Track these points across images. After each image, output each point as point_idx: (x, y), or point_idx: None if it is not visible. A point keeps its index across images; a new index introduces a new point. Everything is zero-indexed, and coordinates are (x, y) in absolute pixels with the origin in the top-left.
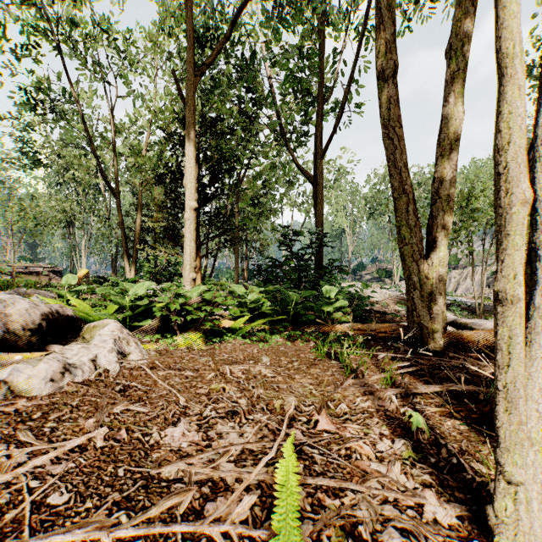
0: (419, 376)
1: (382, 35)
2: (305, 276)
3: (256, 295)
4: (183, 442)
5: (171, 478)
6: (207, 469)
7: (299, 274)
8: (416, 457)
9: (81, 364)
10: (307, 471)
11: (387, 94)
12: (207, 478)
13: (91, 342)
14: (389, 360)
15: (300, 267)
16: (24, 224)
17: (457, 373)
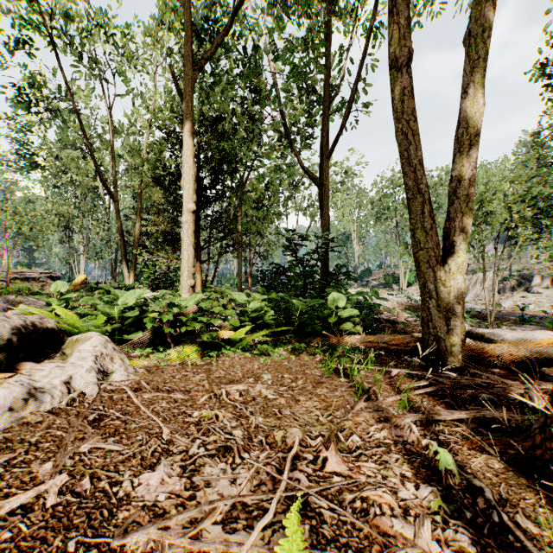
0: (439, 397)
1: (395, 20)
2: (310, 282)
3: (258, 304)
4: (160, 493)
5: (138, 551)
6: (185, 539)
7: (304, 281)
8: (448, 511)
9: (51, 388)
10: (314, 536)
11: (400, 85)
12: (184, 551)
13: (68, 360)
14: (403, 377)
15: (305, 273)
16: (19, 228)
17: (482, 393)
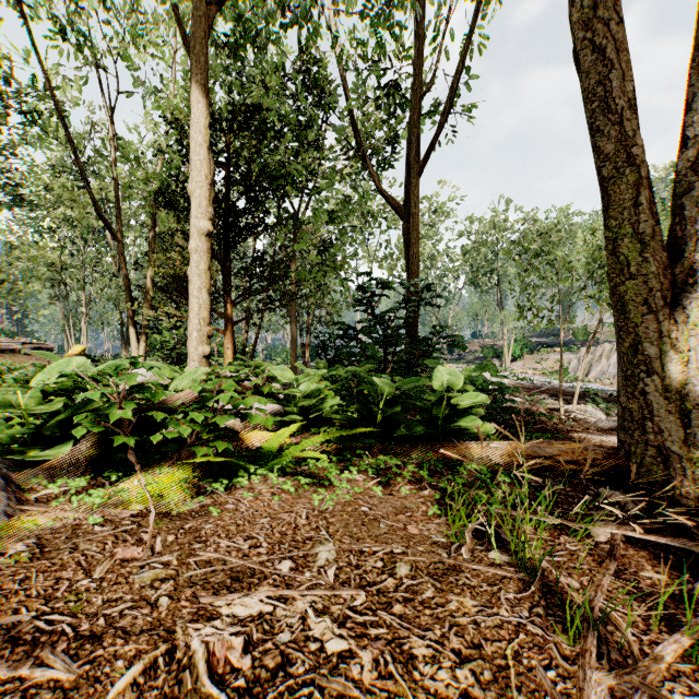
0: None
1: None
2: (393, 353)
3: (314, 385)
4: None
5: None
6: None
7: (385, 350)
8: None
9: None
10: None
11: None
12: None
13: None
14: (624, 545)
15: (386, 338)
16: None
17: None
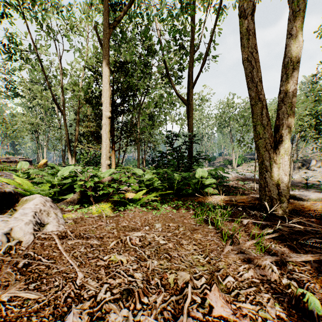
0: (281, 240)
1: None
2: (182, 163)
3: (150, 176)
4: None
5: None
6: None
7: (178, 162)
8: None
9: None
10: None
11: (246, 28)
12: None
13: (13, 215)
14: (251, 225)
15: (179, 157)
16: (5, 131)
17: (311, 237)
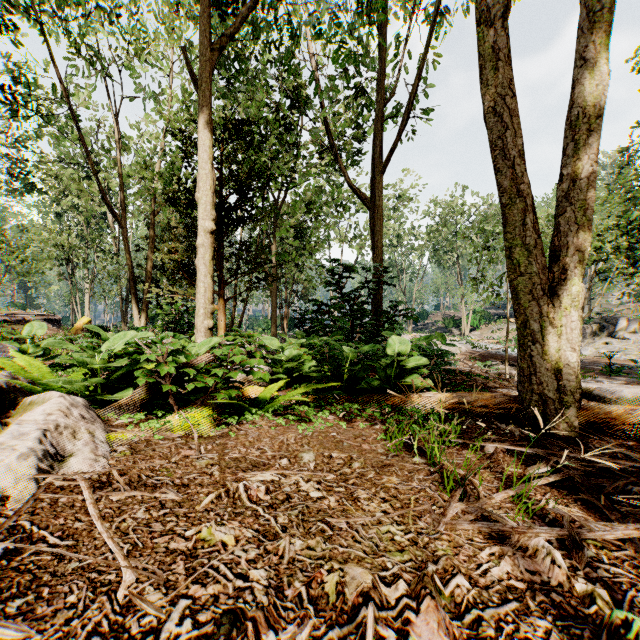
0: (567, 489)
1: None
2: (360, 325)
3: (295, 351)
4: None
5: None
6: None
7: (353, 322)
8: None
9: None
10: None
11: (492, 47)
12: None
13: None
14: (503, 455)
15: (354, 312)
16: (6, 260)
17: (631, 483)
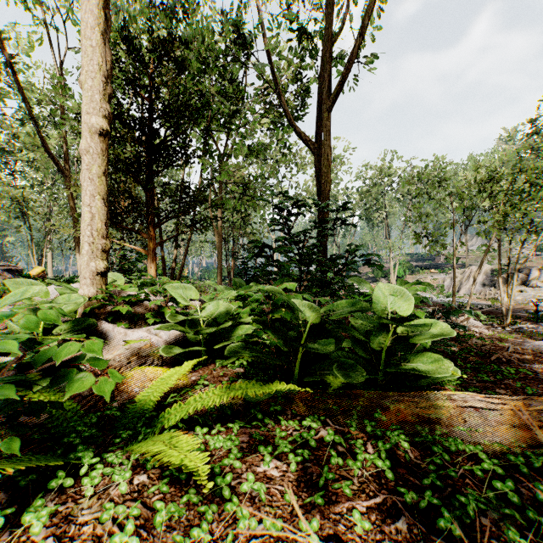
0: None
1: None
2: (307, 272)
3: (222, 306)
4: None
5: None
6: None
7: (300, 268)
8: None
9: None
10: None
11: None
12: None
13: None
14: None
15: (301, 257)
16: None
17: None
